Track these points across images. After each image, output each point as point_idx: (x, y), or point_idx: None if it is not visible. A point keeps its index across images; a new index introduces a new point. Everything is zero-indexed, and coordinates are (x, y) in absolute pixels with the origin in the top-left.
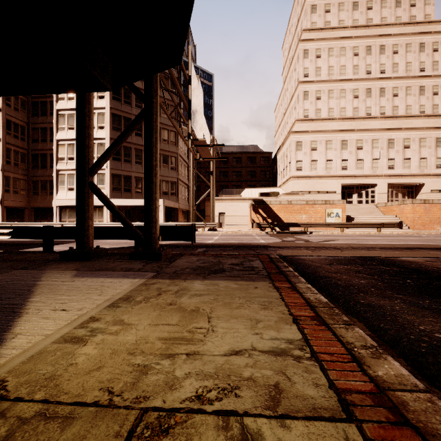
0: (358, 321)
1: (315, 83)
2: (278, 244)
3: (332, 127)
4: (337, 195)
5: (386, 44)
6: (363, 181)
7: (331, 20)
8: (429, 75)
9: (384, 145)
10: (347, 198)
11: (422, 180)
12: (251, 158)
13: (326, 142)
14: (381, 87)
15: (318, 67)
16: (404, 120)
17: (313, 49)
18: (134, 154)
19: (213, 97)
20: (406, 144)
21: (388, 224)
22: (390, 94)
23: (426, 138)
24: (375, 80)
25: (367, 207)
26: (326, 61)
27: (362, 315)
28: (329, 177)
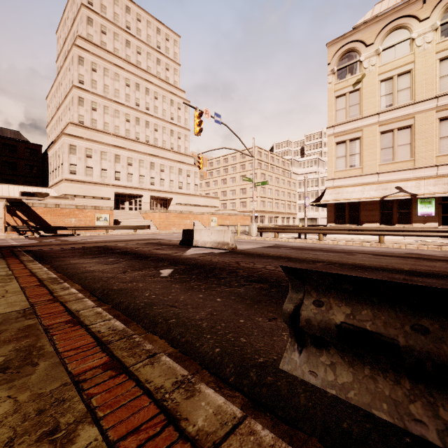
0: (49, 265)
1: (91, 94)
2: (31, 244)
3: (107, 140)
4: (111, 201)
5: (150, 89)
6: (133, 192)
7: (107, 43)
8: (176, 124)
9: (148, 166)
10: (121, 205)
11: (171, 196)
12: (10, 145)
13: (101, 152)
14: (147, 120)
15: (94, 80)
16: (161, 151)
17: (89, 60)
18: None
19: None
20: (162, 168)
21: (141, 227)
22: (153, 128)
23: (174, 167)
24: (142, 113)
25: (134, 213)
26: (102, 78)
27: (52, 263)
28: (104, 185)
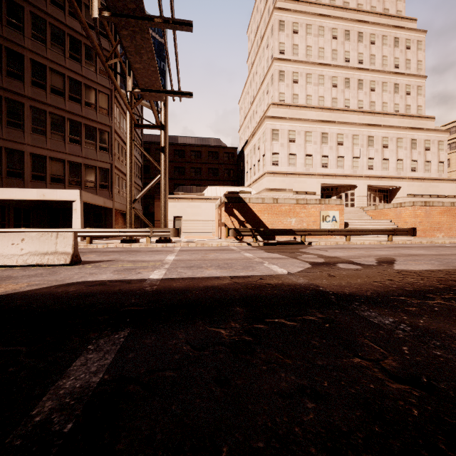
0: None
1: (292, 63)
2: (337, 282)
3: (311, 116)
4: (317, 197)
5: (364, 32)
6: (344, 182)
7: None
8: (403, 73)
9: (364, 142)
10: None
11: (399, 184)
12: (213, 152)
13: (305, 133)
14: (359, 78)
15: (295, 45)
16: (381, 118)
17: (290, 22)
18: (30, 115)
19: (165, 59)
20: (385, 143)
21: (400, 231)
22: (367, 87)
23: (403, 139)
24: (353, 69)
25: (354, 210)
26: (304, 39)
27: None
28: (308, 175)
